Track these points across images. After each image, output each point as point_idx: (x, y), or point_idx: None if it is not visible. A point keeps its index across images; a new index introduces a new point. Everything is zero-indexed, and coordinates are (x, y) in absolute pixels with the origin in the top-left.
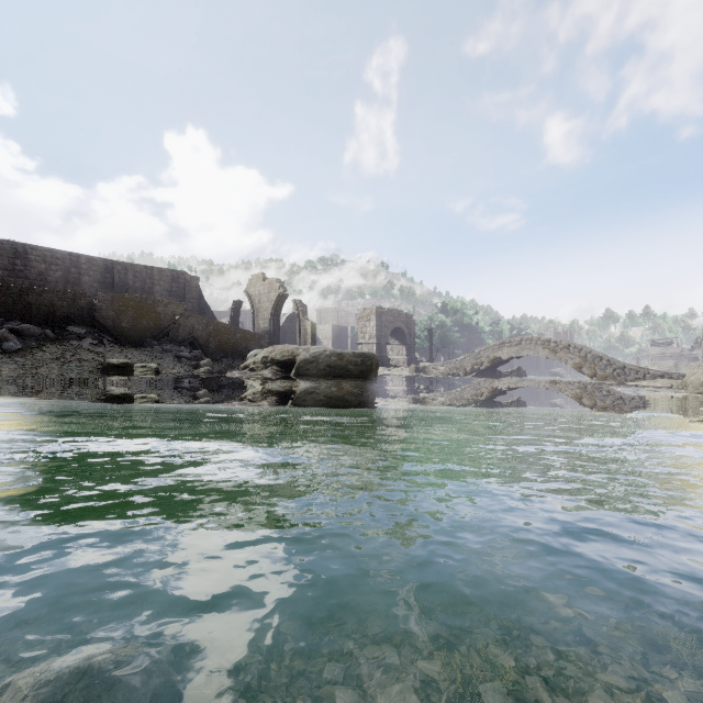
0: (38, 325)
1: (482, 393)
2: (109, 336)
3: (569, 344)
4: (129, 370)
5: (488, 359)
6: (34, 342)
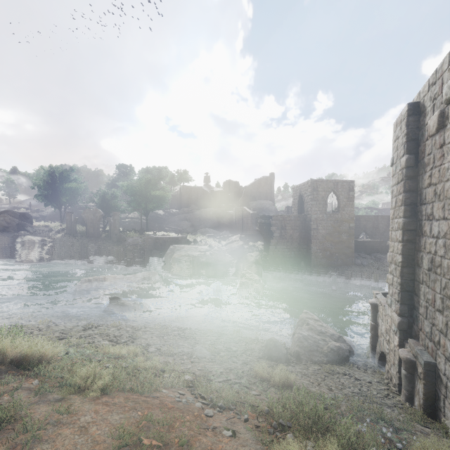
0: (368, 253)
1: None
2: None
3: None
4: None
5: None
6: (369, 261)
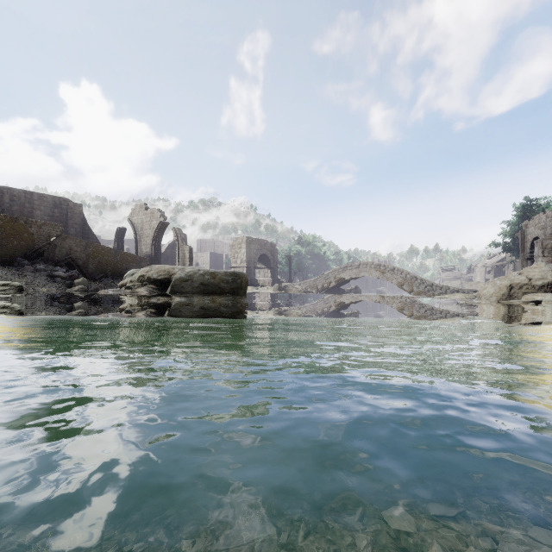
0: None
1: (331, 306)
2: None
3: (394, 267)
4: None
5: (335, 279)
6: None
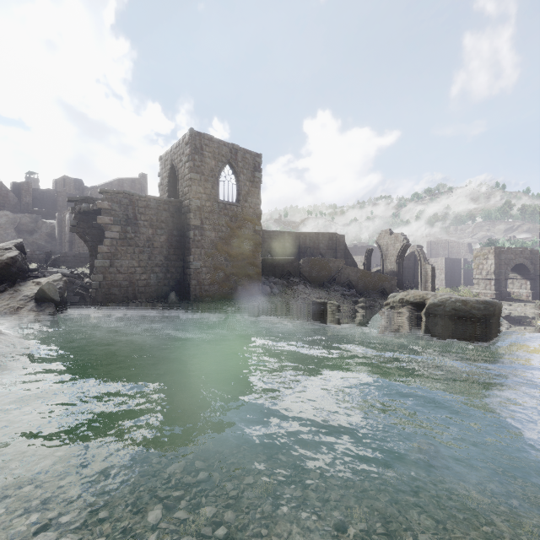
0: (278, 277)
1: None
2: (307, 282)
3: None
4: (325, 306)
5: None
6: (281, 288)
